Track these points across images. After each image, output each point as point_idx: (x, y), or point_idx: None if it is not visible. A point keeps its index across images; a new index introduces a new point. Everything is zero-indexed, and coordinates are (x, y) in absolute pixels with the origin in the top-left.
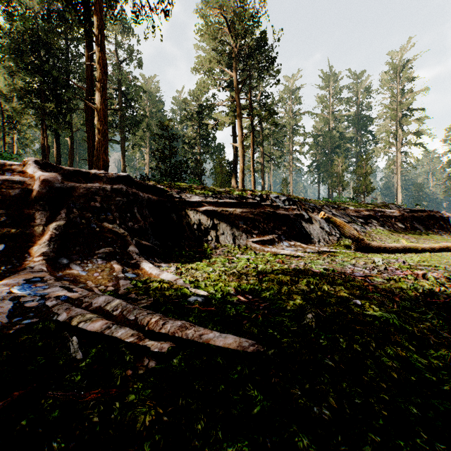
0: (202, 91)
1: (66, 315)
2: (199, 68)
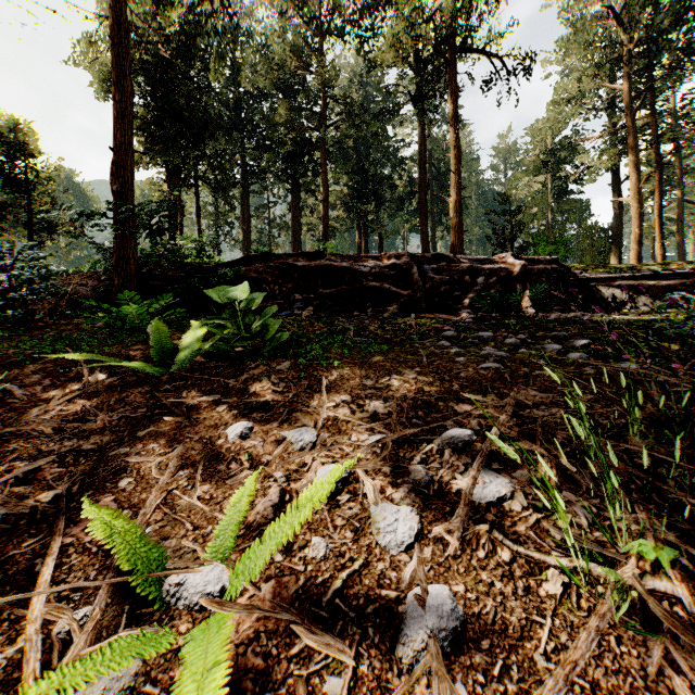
0: (555, 130)
1: (589, 316)
2: (555, 101)
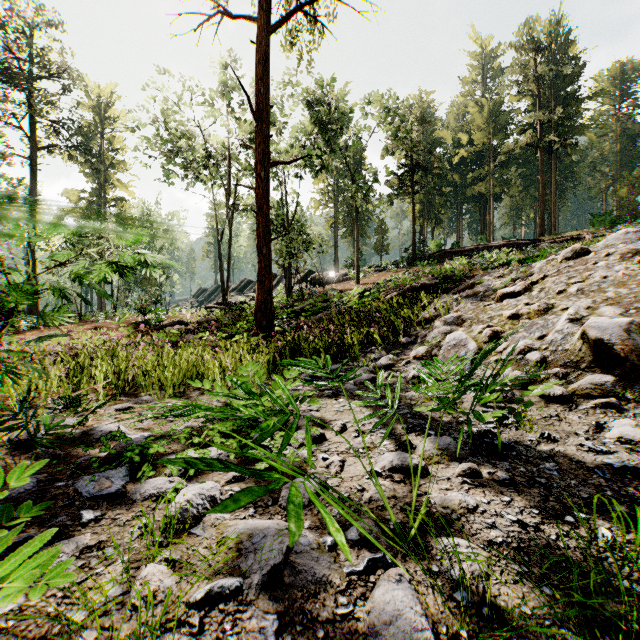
0: None
1: None
2: None
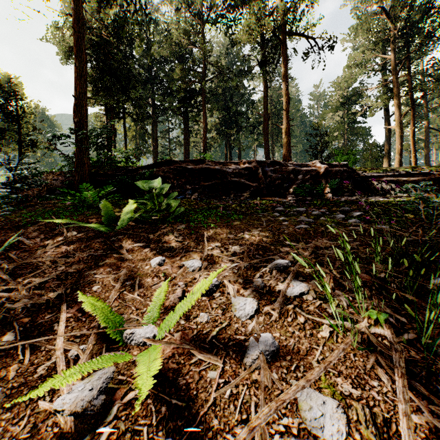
0: (349, 83)
1: (364, 199)
2: (348, 65)
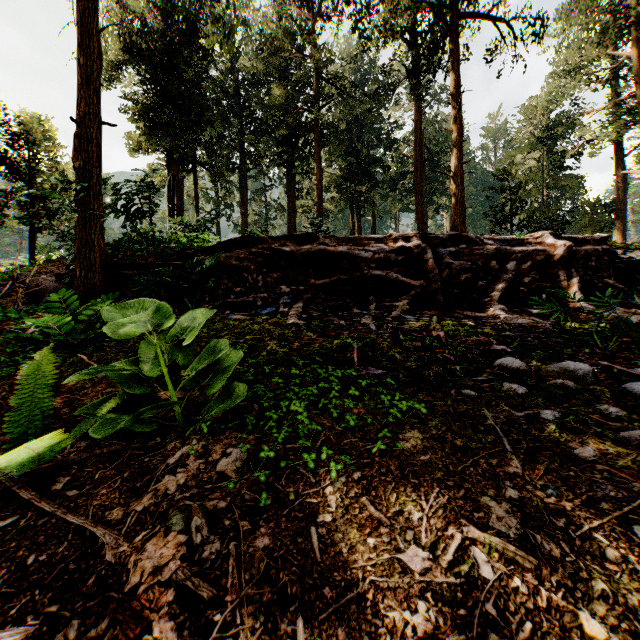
0: (554, 104)
1: None
2: (557, 72)
